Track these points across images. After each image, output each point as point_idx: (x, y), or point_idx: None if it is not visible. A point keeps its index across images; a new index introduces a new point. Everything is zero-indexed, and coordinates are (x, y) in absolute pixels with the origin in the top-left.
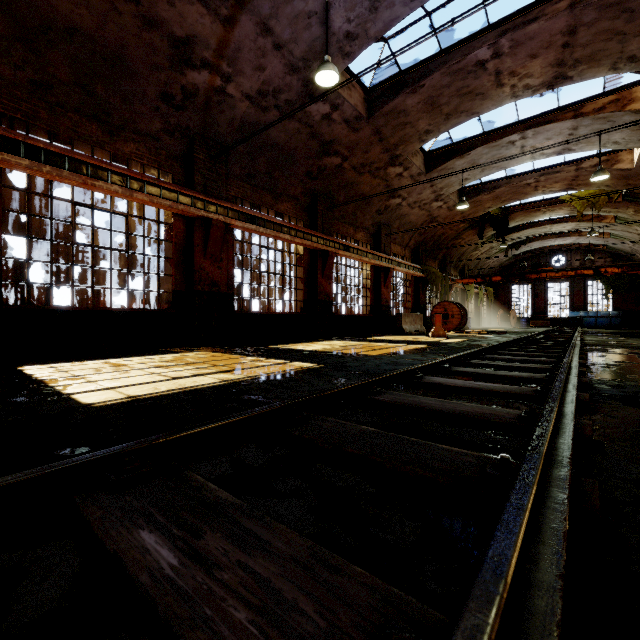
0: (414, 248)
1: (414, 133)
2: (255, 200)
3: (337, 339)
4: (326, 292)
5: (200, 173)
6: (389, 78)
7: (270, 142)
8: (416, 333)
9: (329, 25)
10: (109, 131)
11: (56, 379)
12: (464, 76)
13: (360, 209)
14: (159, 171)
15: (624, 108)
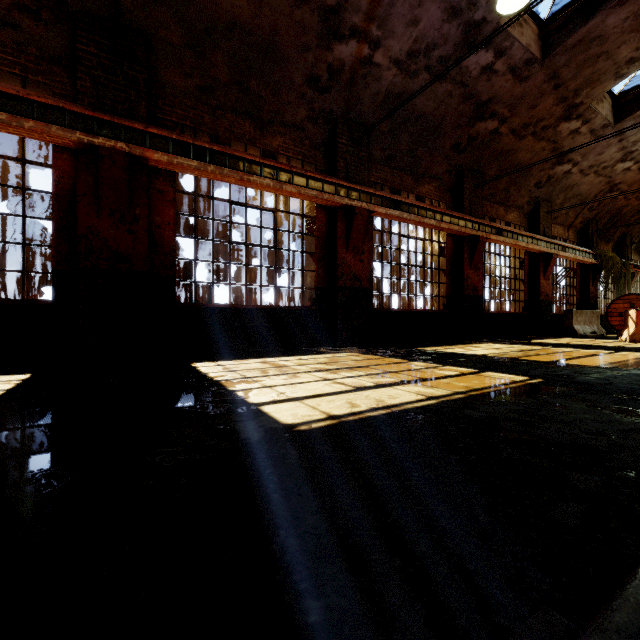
0: (580, 228)
1: (609, 67)
2: (395, 184)
3: (491, 341)
4: (474, 285)
5: (342, 159)
6: None
7: (415, 114)
8: (592, 336)
9: None
10: (259, 127)
11: (231, 381)
12: None
13: (514, 183)
14: (303, 162)
15: None
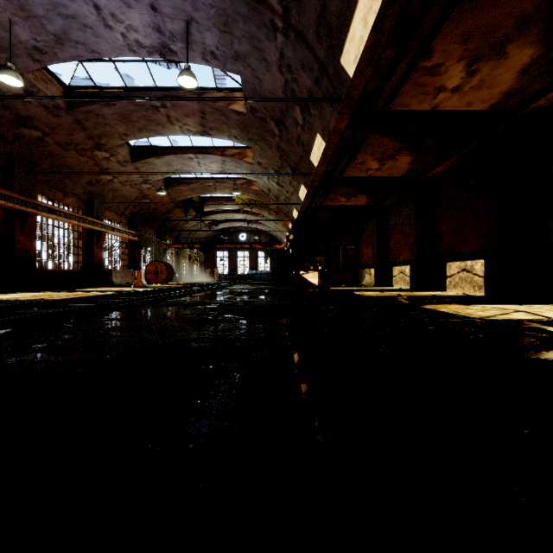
0: (131, 217)
1: (115, 132)
2: None
3: (38, 291)
4: (26, 249)
5: None
6: (87, 87)
7: None
8: (127, 285)
9: (15, 34)
10: None
11: None
12: (146, 110)
13: (69, 178)
14: None
15: (243, 159)
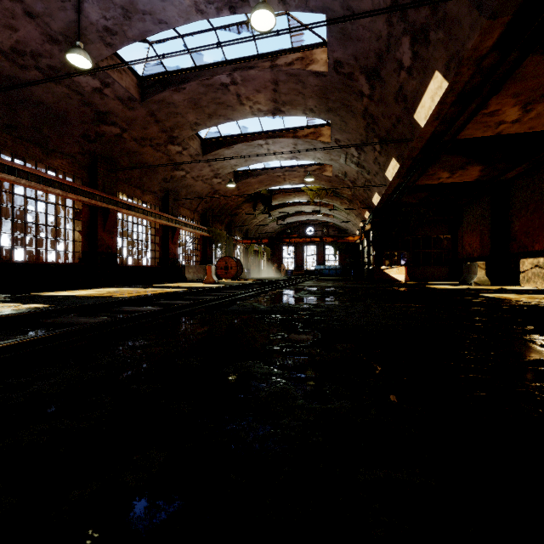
0: (203, 213)
1: (186, 122)
2: (18, 151)
3: (117, 286)
4: (108, 245)
5: None
6: (158, 74)
7: (34, 99)
8: (198, 281)
9: (86, 15)
10: None
11: None
12: (215, 90)
13: (146, 175)
14: None
15: (317, 139)
